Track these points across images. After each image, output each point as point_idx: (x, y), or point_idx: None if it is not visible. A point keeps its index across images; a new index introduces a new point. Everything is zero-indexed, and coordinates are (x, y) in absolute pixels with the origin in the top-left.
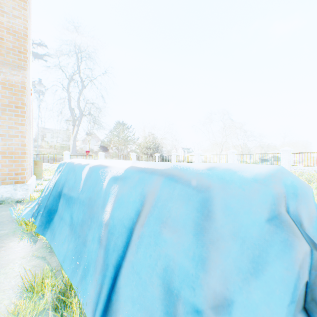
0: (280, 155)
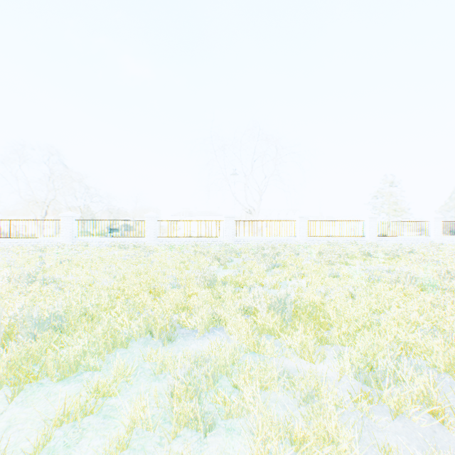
0: (224, 223)
